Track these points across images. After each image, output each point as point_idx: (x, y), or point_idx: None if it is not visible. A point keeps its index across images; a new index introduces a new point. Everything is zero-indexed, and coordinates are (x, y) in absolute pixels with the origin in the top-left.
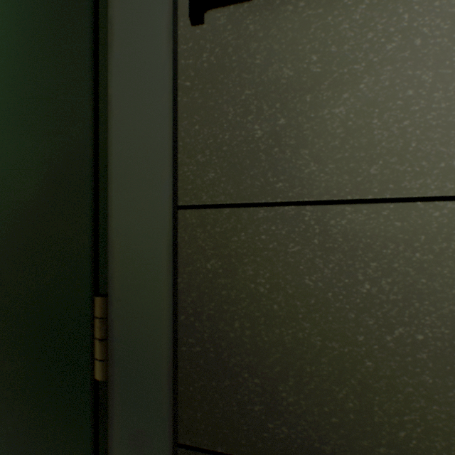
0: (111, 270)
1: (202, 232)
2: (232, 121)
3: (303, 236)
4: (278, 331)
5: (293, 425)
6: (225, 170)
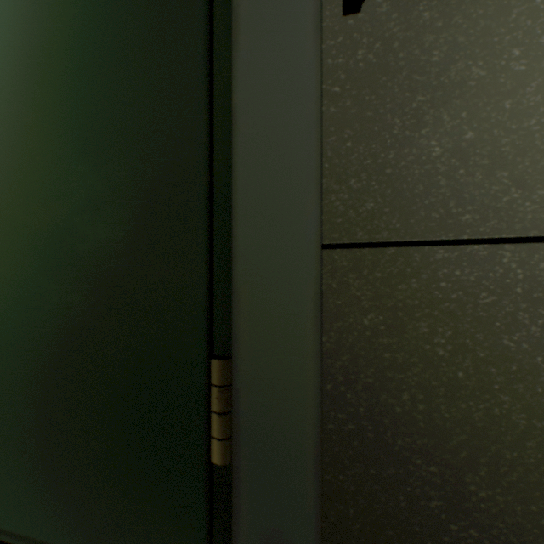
0: (235, 326)
1: (356, 277)
2: (398, 136)
3: (500, 283)
4: (464, 406)
5: (486, 527)
6: (389, 199)
